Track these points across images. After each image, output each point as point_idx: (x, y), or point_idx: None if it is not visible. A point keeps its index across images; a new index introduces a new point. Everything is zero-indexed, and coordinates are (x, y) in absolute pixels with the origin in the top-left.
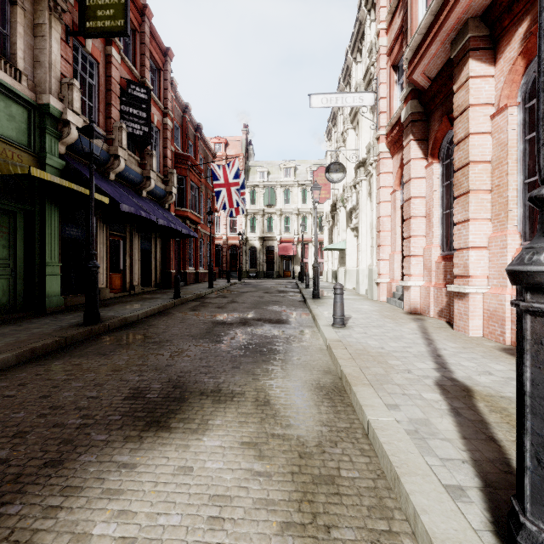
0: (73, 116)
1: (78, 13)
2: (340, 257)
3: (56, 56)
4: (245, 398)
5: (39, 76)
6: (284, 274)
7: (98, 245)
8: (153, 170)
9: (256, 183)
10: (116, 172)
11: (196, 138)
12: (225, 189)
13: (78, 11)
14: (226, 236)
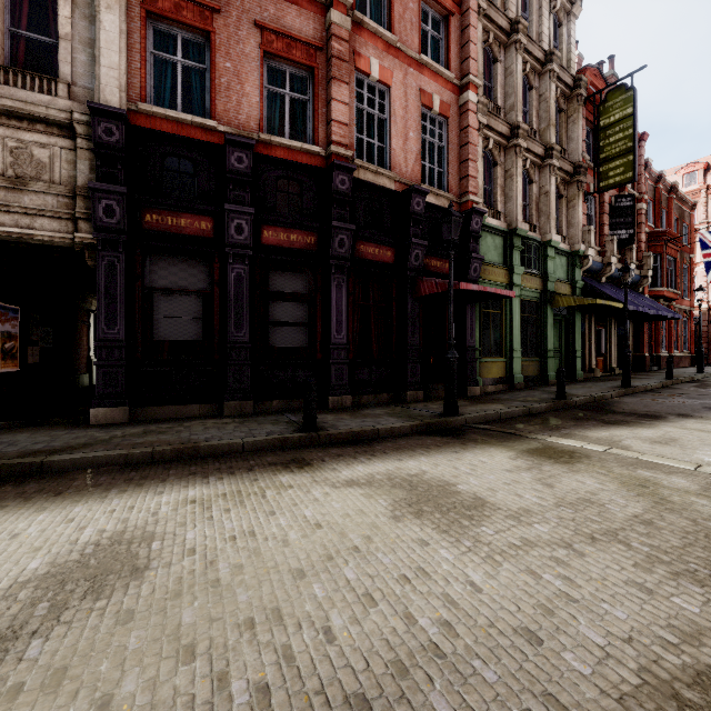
0: (590, 251)
1: (593, 179)
2: None
3: (580, 216)
4: None
5: (571, 233)
6: None
7: (591, 335)
8: (633, 262)
9: None
10: (606, 276)
11: (669, 200)
12: None
13: (593, 178)
14: (706, 304)
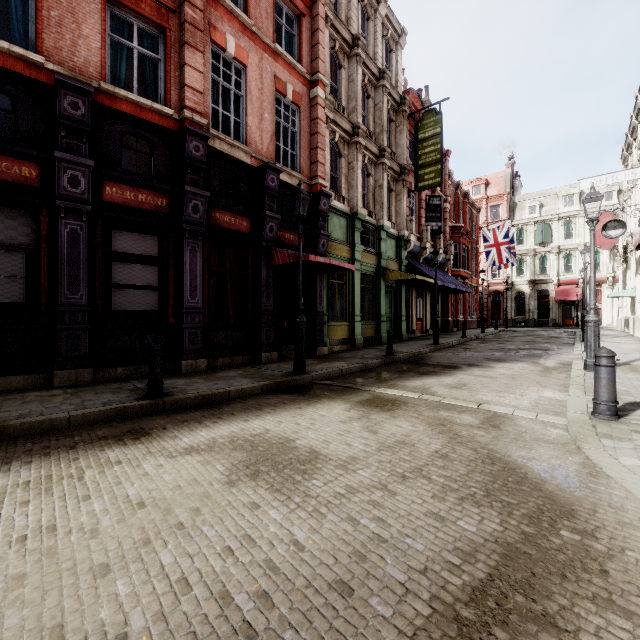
0: (412, 237)
1: (414, 180)
2: (631, 304)
3: (405, 208)
4: (527, 361)
5: (398, 221)
6: (563, 322)
7: (413, 303)
8: (441, 248)
9: (524, 220)
10: (423, 257)
11: (464, 204)
12: (495, 248)
13: (414, 179)
14: (487, 282)
